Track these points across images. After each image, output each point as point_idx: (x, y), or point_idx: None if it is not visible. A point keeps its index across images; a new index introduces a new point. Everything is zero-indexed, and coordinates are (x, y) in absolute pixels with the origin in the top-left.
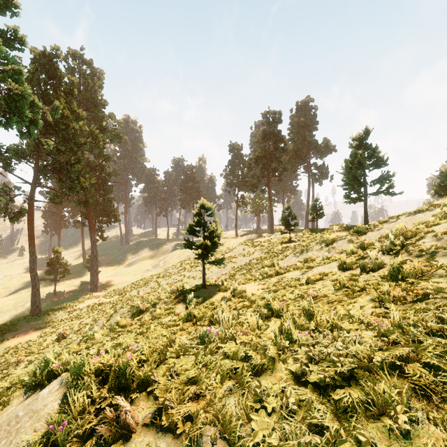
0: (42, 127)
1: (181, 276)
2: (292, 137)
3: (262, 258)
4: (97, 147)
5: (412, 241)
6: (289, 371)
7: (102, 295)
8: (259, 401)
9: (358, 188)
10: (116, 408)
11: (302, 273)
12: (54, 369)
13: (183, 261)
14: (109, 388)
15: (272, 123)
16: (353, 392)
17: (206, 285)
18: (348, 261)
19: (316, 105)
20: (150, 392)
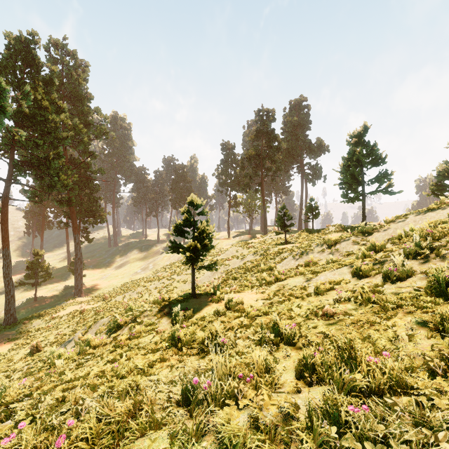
0: (17, 118)
1: (171, 280)
2: (286, 137)
3: (258, 260)
4: (81, 142)
5: (442, 243)
6: None
7: (85, 301)
8: None
9: (356, 187)
10: None
11: (306, 280)
12: None
13: (173, 264)
14: None
15: (265, 121)
16: None
17: (196, 294)
18: (363, 267)
19: (309, 105)
20: None
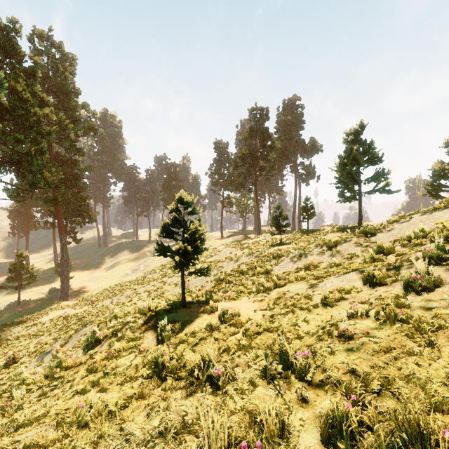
0: None
1: (161, 282)
2: (279, 136)
3: (253, 262)
4: (67, 139)
5: None
6: None
7: (71, 305)
8: None
9: (352, 186)
10: None
11: (309, 286)
12: None
13: (164, 265)
14: None
15: (259, 119)
16: None
17: (186, 302)
18: (376, 273)
19: (302, 104)
20: None
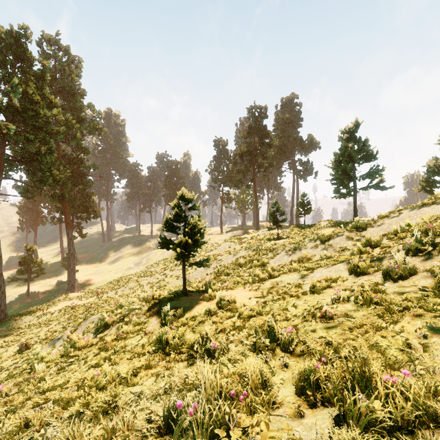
0: (8, 113)
1: (163, 275)
2: (278, 134)
3: (250, 256)
4: (74, 138)
5: None
6: None
7: (78, 297)
8: None
9: (347, 182)
10: None
11: (301, 276)
12: None
13: (166, 259)
14: None
15: (257, 118)
16: None
17: (187, 291)
18: (360, 263)
19: (300, 102)
20: None
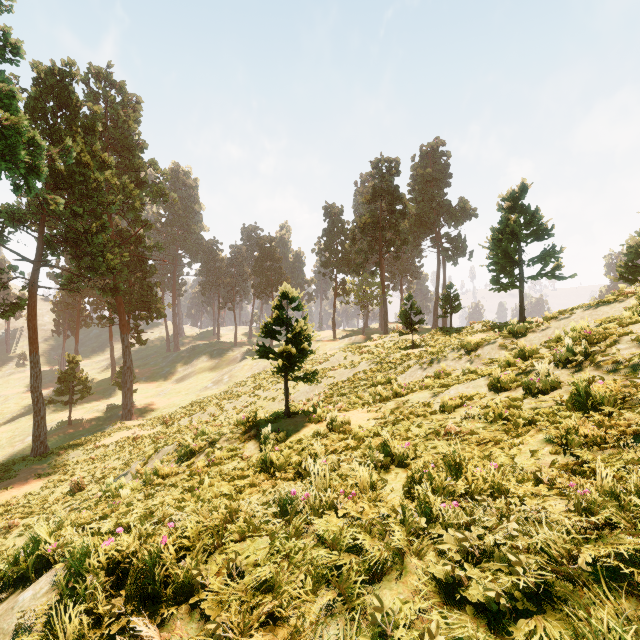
0: (49, 179)
1: (255, 397)
2: (415, 197)
3: (373, 370)
4: (131, 208)
5: (600, 347)
6: (430, 574)
7: (138, 425)
8: (380, 634)
9: (511, 269)
10: (137, 635)
11: (433, 395)
12: (47, 554)
13: (257, 375)
14: (127, 597)
15: (385, 175)
16: (551, 626)
17: (290, 412)
18: (503, 377)
19: (448, 151)
20: (195, 603)
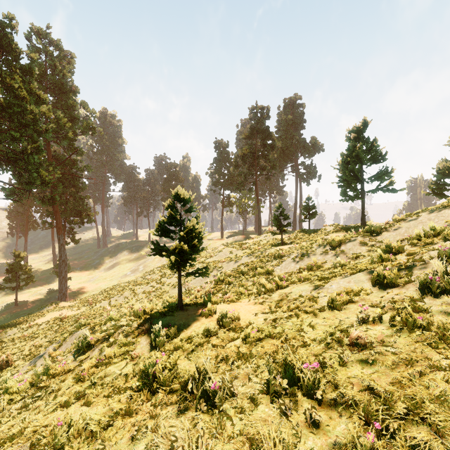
0: None
1: (160, 283)
2: (280, 135)
3: (253, 263)
4: (65, 137)
5: None
6: None
7: (68, 306)
8: None
9: (355, 185)
10: None
11: (313, 288)
12: None
13: (163, 266)
14: None
15: (259, 118)
16: None
17: (183, 304)
18: (387, 273)
19: (303, 103)
20: None
